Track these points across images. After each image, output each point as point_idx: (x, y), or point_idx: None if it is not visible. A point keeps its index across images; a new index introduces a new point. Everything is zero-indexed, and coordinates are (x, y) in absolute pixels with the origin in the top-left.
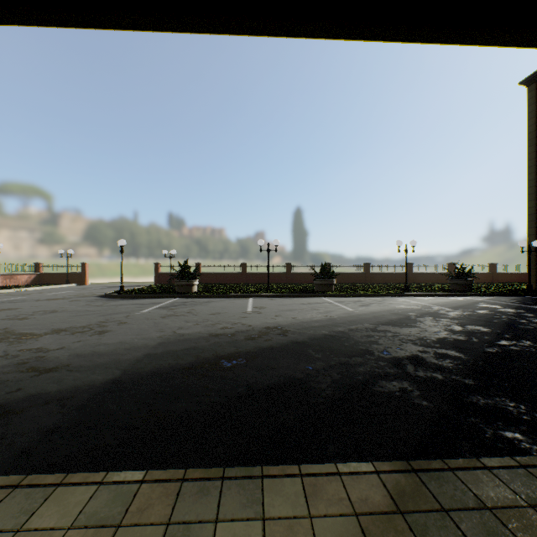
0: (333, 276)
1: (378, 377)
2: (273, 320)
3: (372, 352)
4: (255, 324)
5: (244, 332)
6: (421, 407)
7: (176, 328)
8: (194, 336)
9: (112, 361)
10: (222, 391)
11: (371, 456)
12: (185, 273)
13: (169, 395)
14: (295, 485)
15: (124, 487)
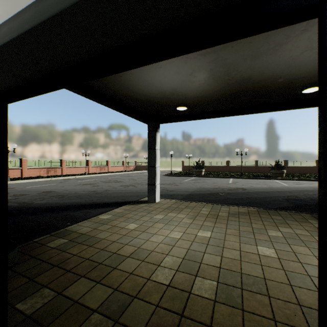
0: (289, 168)
1: (274, 200)
2: (241, 186)
3: (279, 196)
4: (232, 186)
5: (227, 188)
6: (282, 205)
7: (200, 186)
8: (208, 188)
9: (186, 191)
10: (220, 197)
11: (257, 207)
12: (198, 166)
13: (206, 197)
14: (236, 207)
15: (203, 203)
